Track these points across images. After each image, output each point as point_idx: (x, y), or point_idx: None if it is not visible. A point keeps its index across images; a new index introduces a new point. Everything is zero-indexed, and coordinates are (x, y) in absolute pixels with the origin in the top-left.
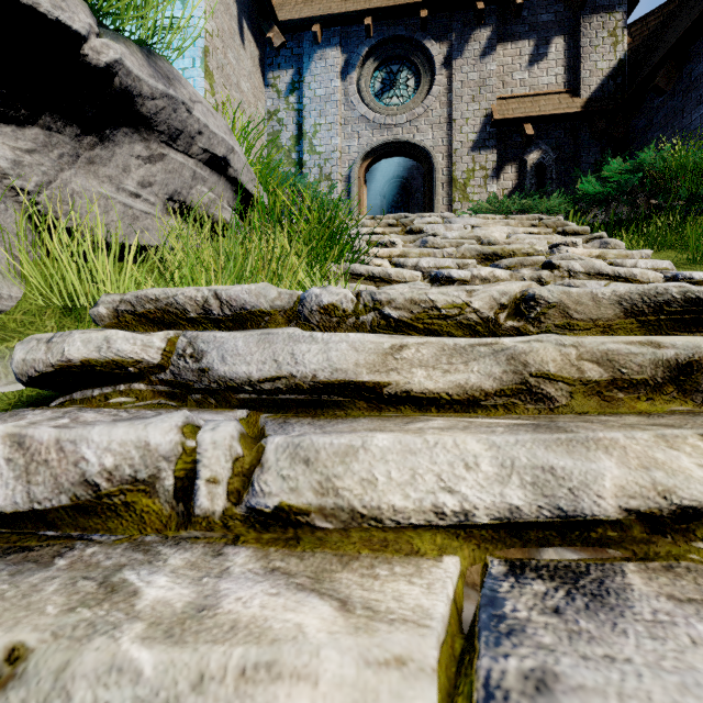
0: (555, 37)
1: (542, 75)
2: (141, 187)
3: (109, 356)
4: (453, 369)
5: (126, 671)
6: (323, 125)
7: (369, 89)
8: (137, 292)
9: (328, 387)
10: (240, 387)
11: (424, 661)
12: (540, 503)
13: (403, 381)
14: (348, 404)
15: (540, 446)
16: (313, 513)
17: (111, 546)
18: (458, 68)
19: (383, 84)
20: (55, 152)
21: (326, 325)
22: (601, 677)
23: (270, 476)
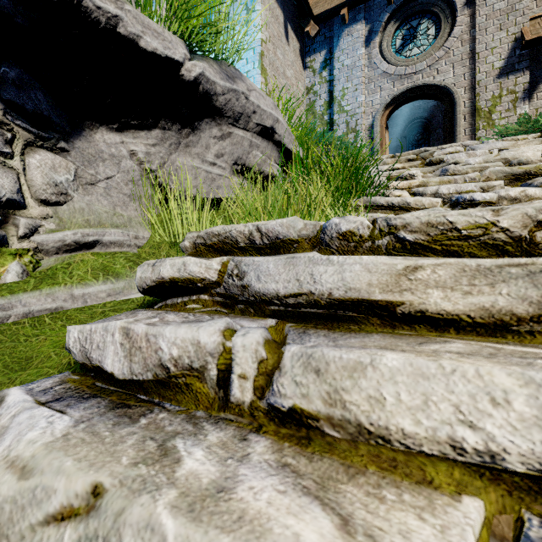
0: None
1: None
2: (216, 158)
3: (185, 275)
4: (475, 291)
5: (156, 533)
6: (349, 88)
7: (390, 48)
8: (207, 230)
9: (343, 303)
10: (270, 300)
11: None
12: None
13: (417, 301)
14: (362, 320)
15: None
16: (322, 420)
17: (174, 415)
18: (482, 3)
19: (404, 39)
20: (167, 143)
21: (344, 249)
22: None
23: (286, 380)
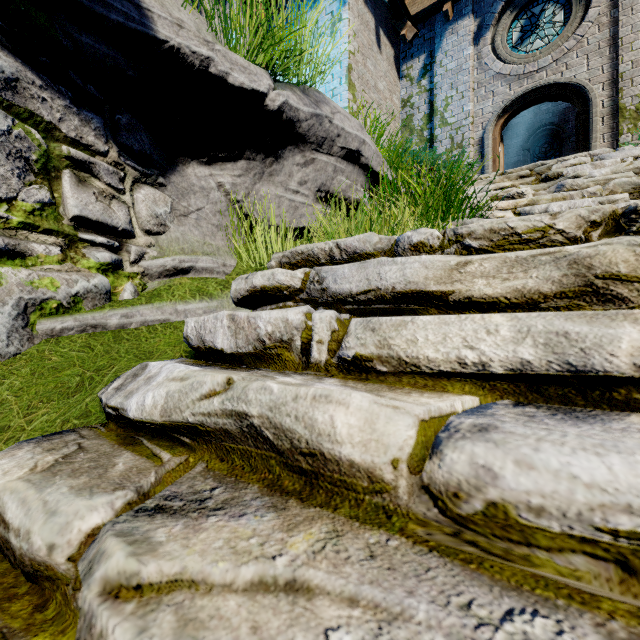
0: None
1: None
2: (299, 185)
3: (274, 283)
4: (512, 277)
5: (268, 390)
6: (454, 96)
7: (505, 43)
8: (291, 250)
9: (405, 296)
10: (345, 299)
11: (411, 411)
12: (550, 359)
13: (465, 289)
14: (422, 311)
15: (561, 318)
16: (375, 360)
17: (270, 372)
18: None
19: (523, 31)
20: (252, 173)
21: None
22: (530, 432)
23: (351, 338)
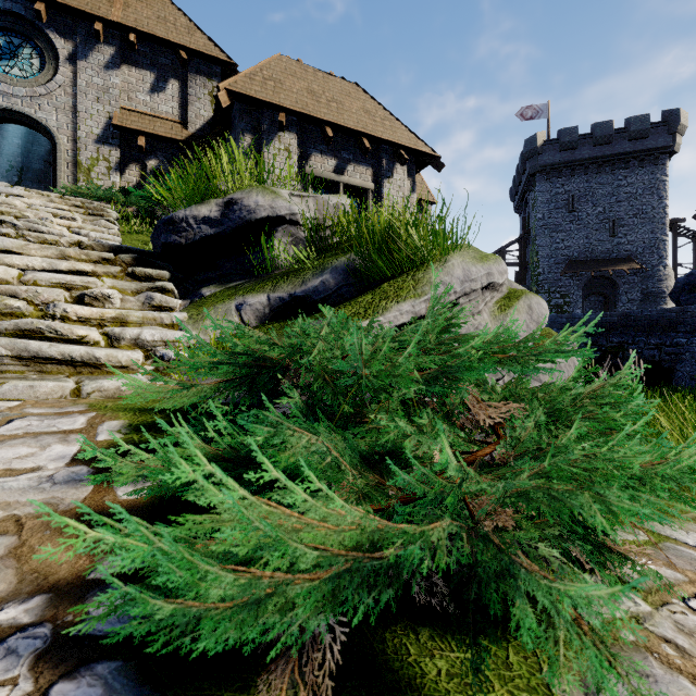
0: (172, 79)
1: (161, 103)
2: None
3: None
4: None
5: None
6: None
7: None
8: None
9: None
10: None
11: None
12: None
13: None
14: None
15: None
16: None
17: None
18: (83, 69)
19: (2, 50)
20: None
21: None
22: None
23: None
